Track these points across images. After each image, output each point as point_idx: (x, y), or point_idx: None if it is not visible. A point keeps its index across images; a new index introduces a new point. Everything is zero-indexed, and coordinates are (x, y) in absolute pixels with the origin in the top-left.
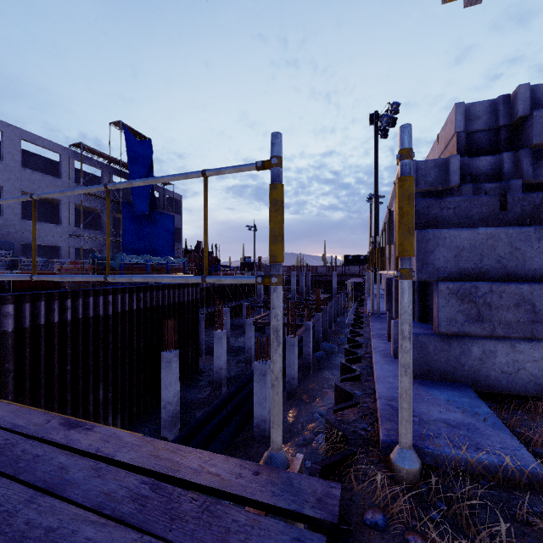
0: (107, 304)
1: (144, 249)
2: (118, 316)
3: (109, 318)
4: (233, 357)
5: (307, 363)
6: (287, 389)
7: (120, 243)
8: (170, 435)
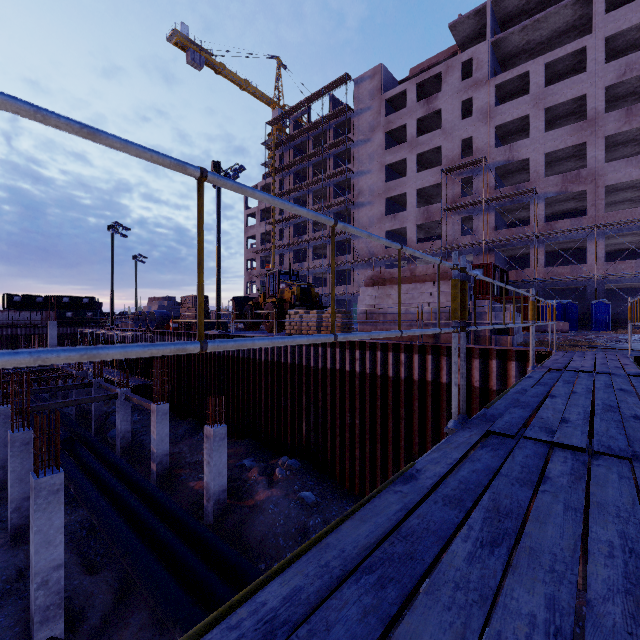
0: None
1: None
2: None
3: None
4: None
5: (126, 444)
6: (158, 473)
7: None
8: (59, 627)
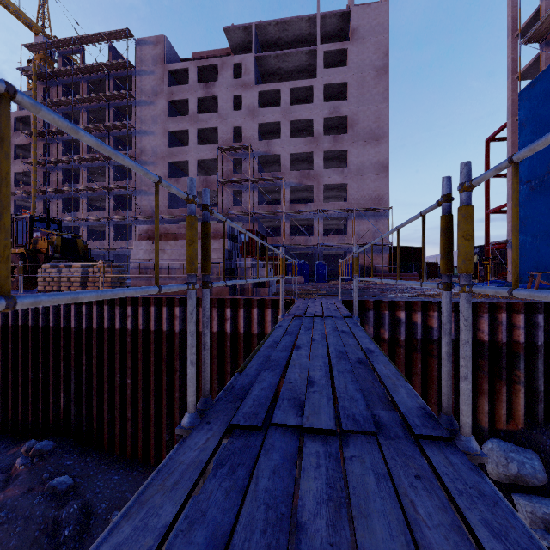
0: None
1: None
2: None
3: None
4: None
5: None
6: None
7: None
8: None
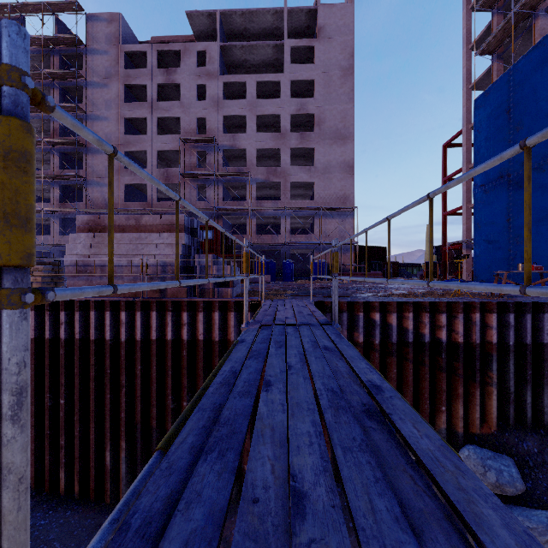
0: None
1: None
2: None
3: None
4: None
5: None
6: None
7: None
8: None
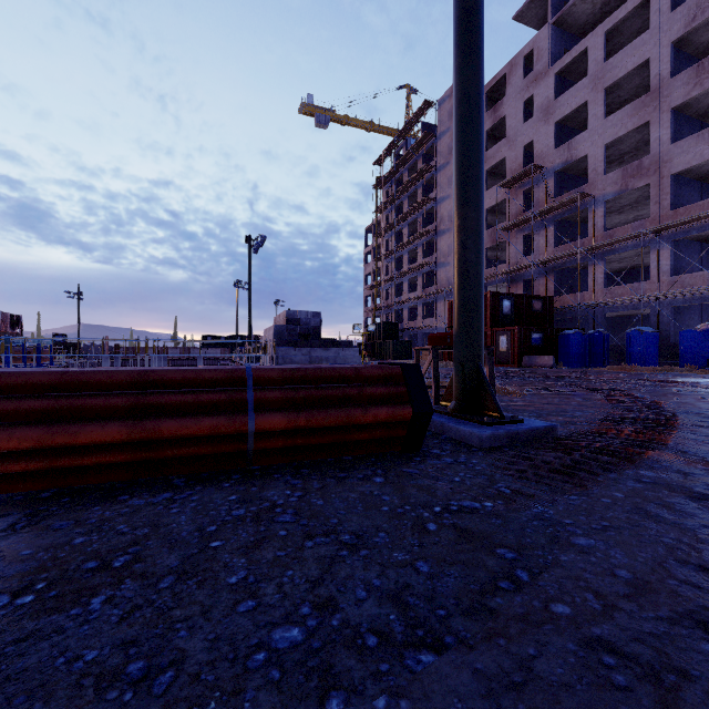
0: None
1: None
2: None
3: None
4: None
5: None
6: None
7: None
8: None
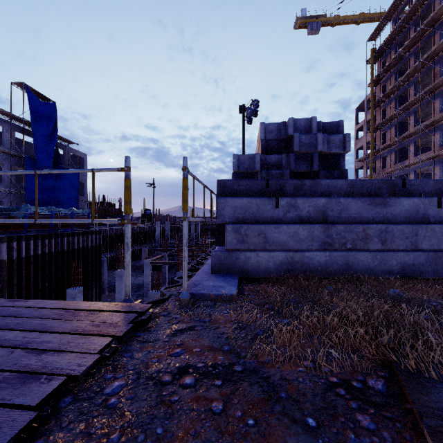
0: (11, 250)
1: (48, 200)
2: (22, 260)
3: (13, 262)
4: (134, 293)
5: None
6: None
7: (22, 194)
8: None
